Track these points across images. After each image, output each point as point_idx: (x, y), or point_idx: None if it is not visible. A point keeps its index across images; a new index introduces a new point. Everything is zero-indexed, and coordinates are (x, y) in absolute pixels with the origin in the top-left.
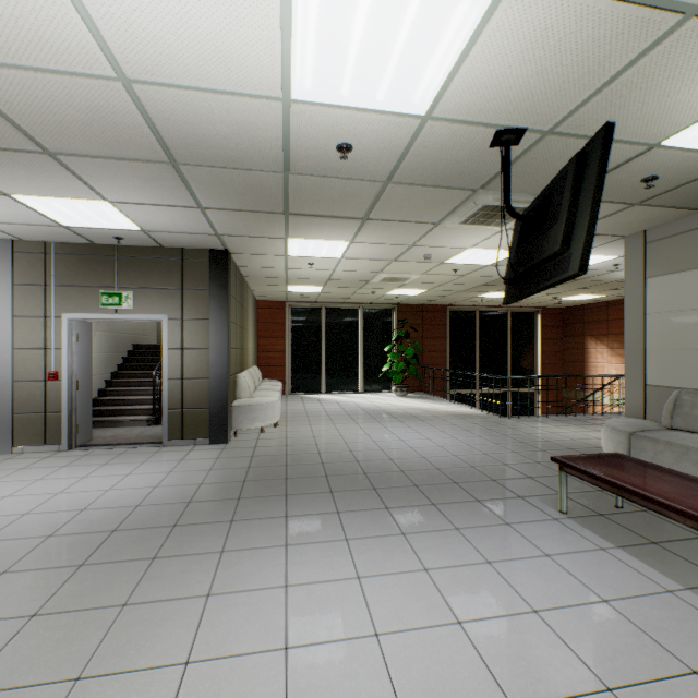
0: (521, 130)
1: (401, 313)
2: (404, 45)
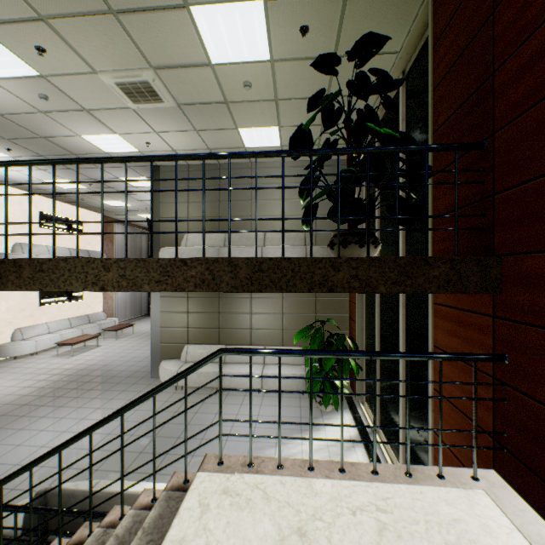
0: None
1: None
2: None
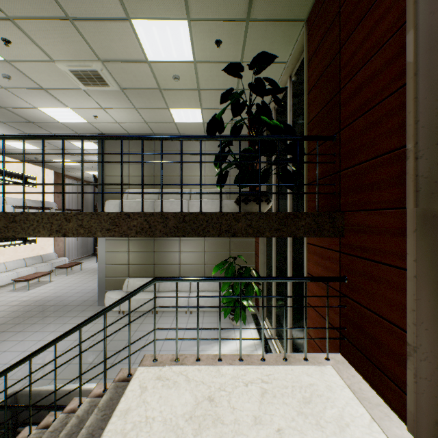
0: None
1: (311, 32)
2: None
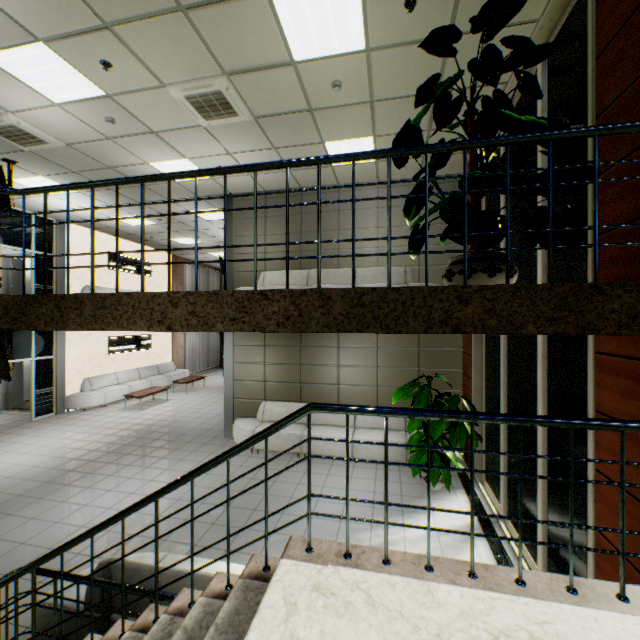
0: (4, 161)
1: None
2: (39, 184)
